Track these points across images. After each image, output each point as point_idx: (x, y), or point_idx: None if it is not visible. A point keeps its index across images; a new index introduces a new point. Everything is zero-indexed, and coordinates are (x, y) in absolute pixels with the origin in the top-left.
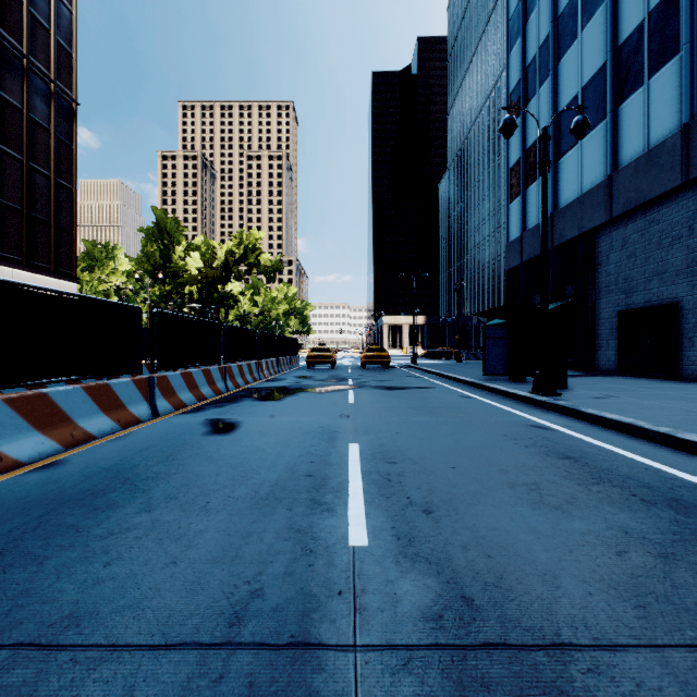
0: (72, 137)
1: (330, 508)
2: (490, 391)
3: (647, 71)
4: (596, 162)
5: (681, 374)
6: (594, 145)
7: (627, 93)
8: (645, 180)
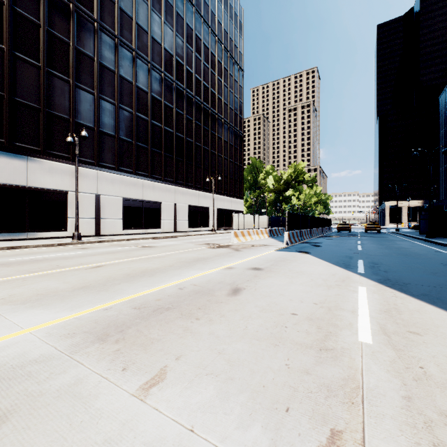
0: (242, 148)
1: (355, 243)
2: (414, 238)
3: None
4: None
5: None
6: None
7: None
8: None
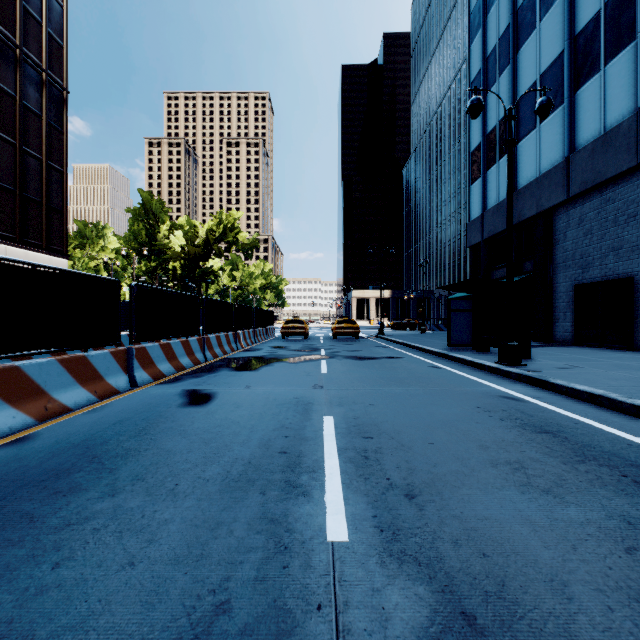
0: (62, 123)
1: (306, 491)
2: (456, 361)
3: (603, 58)
4: (553, 145)
5: (636, 344)
6: (551, 129)
7: (584, 79)
8: (601, 161)
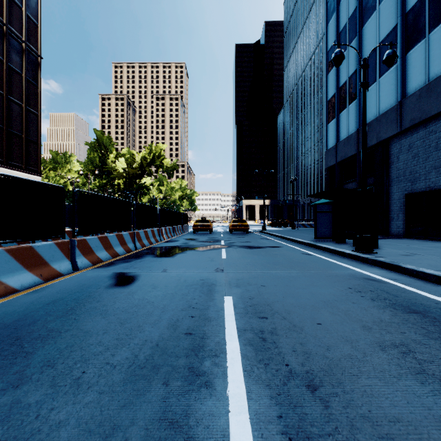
0: (37, 80)
1: (208, 381)
2: (322, 249)
3: (428, 28)
4: (389, 93)
5: None
6: (388, 81)
7: (413, 44)
8: (426, 103)
